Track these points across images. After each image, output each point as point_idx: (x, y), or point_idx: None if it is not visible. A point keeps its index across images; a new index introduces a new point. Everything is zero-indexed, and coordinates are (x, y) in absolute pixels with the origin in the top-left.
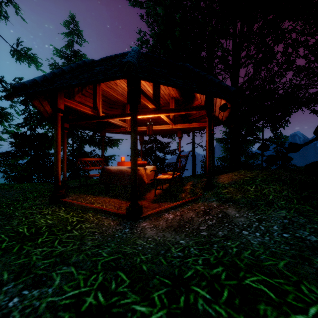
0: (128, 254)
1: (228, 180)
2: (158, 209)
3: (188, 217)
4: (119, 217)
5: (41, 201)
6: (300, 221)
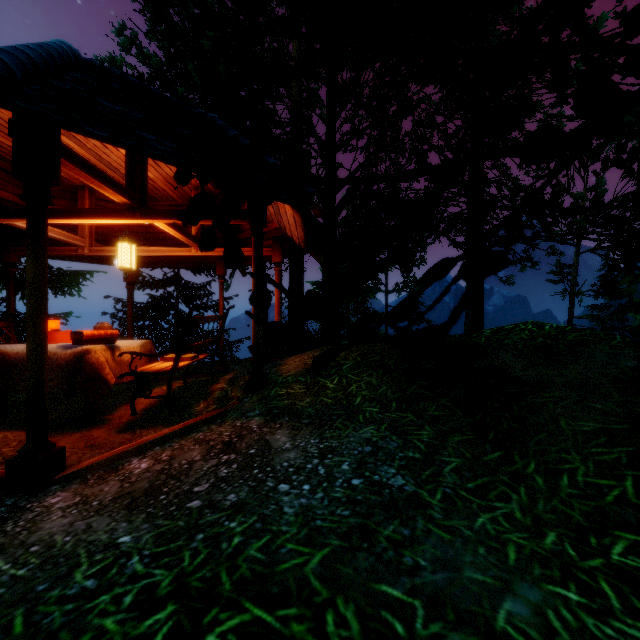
0: None
1: (297, 368)
2: (117, 450)
3: (183, 462)
4: None
5: None
6: (391, 447)
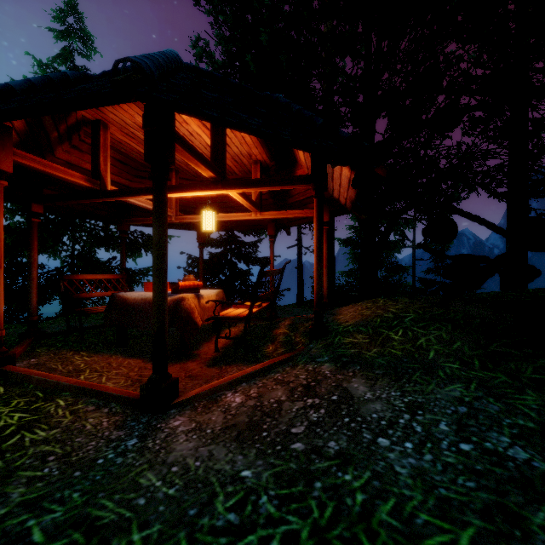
0: (103, 527)
1: (354, 318)
2: (213, 383)
3: (271, 401)
4: (126, 405)
5: None
6: (491, 410)
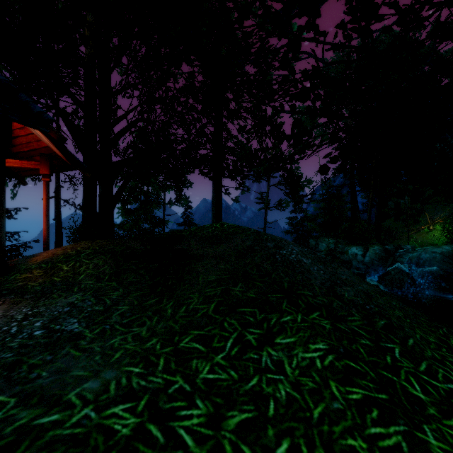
0: None
1: (44, 258)
2: None
3: None
4: None
5: None
6: (85, 305)
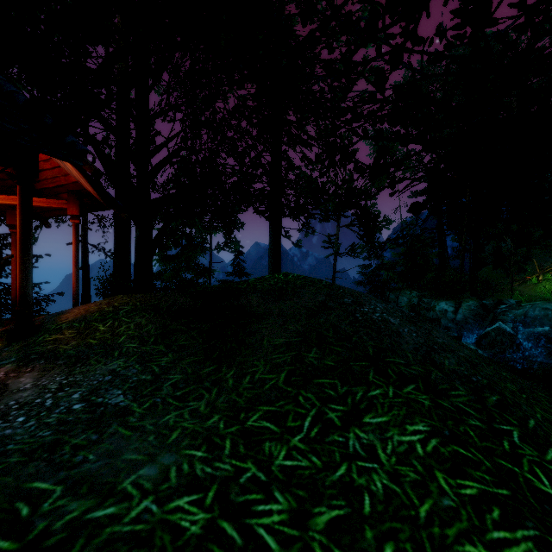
0: None
1: (76, 315)
2: None
3: None
4: None
5: None
6: (129, 374)
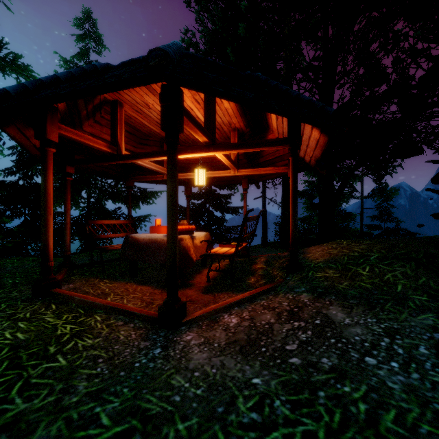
0: (153, 416)
1: (323, 256)
2: (212, 307)
3: (262, 323)
4: (146, 321)
5: (20, 293)
6: None
